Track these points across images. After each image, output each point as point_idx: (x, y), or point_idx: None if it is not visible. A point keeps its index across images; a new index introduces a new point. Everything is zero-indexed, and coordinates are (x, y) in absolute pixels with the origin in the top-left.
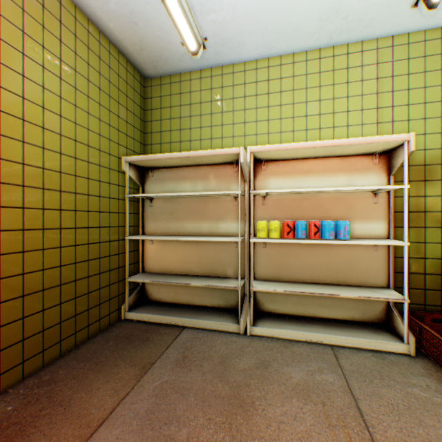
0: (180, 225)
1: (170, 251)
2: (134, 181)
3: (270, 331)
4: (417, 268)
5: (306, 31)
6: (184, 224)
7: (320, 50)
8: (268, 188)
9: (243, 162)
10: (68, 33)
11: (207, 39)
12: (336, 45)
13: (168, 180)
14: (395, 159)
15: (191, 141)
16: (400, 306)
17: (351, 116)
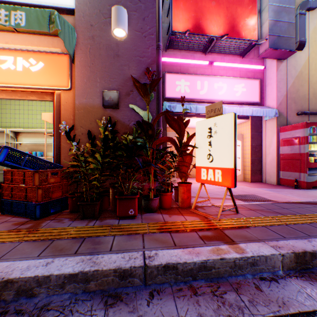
0: None
1: None
2: None
3: None
4: None
5: None
6: None
7: None
8: (23, 141)
9: (7, 133)
10: None
11: None
12: None
13: None
14: None
15: None
16: None
17: None
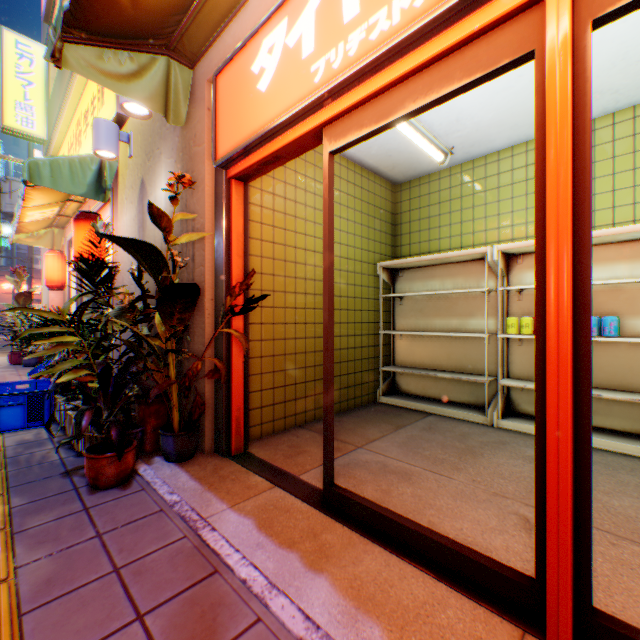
0: (428, 322)
1: (418, 346)
2: (385, 283)
3: (519, 426)
4: None
5: None
6: (432, 321)
7: (593, 120)
8: (524, 282)
9: (489, 261)
10: (343, 183)
11: (453, 147)
12: (617, 111)
13: (417, 279)
14: None
15: (439, 240)
16: None
17: (639, 191)
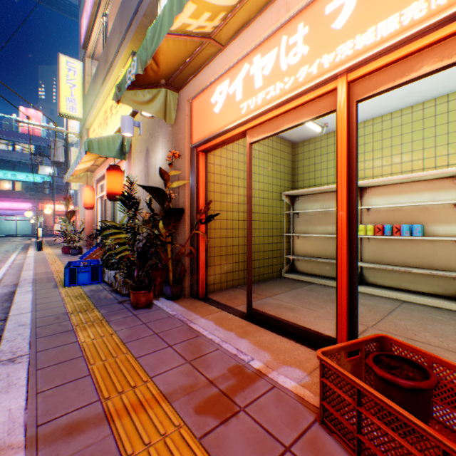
0: (314, 228)
1: (307, 243)
2: (287, 204)
3: (364, 289)
4: None
5: (393, 104)
6: (316, 228)
7: (411, 106)
8: (371, 204)
9: None
10: (261, 146)
11: (327, 123)
12: (425, 101)
13: (307, 202)
14: None
15: (321, 178)
16: None
17: (438, 149)
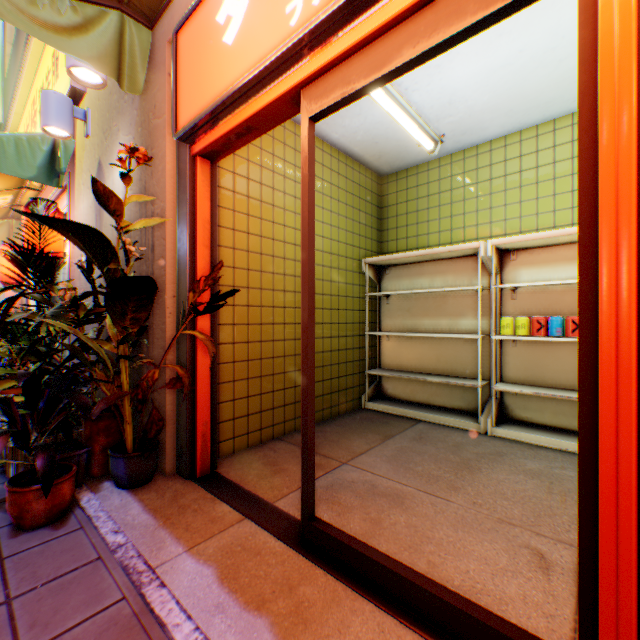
0: (416, 322)
1: (405, 348)
2: (371, 280)
3: (514, 434)
4: None
5: (564, 99)
6: (421, 321)
7: None
8: (519, 280)
9: (483, 256)
10: (326, 171)
11: (444, 135)
12: None
13: (404, 277)
14: None
15: (428, 235)
16: None
17: None
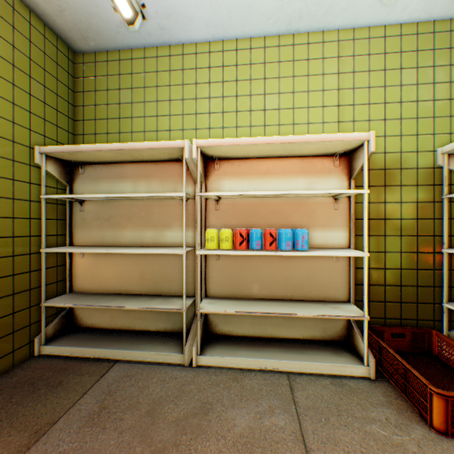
0: (118, 234)
1: (105, 265)
2: (57, 179)
3: (220, 360)
4: (378, 280)
5: (262, 10)
6: (123, 233)
7: (279, 36)
8: (223, 190)
9: (189, 158)
10: None
11: (146, 5)
12: (297, 33)
13: (104, 179)
14: (356, 161)
15: (133, 133)
16: (361, 320)
17: (312, 113)
